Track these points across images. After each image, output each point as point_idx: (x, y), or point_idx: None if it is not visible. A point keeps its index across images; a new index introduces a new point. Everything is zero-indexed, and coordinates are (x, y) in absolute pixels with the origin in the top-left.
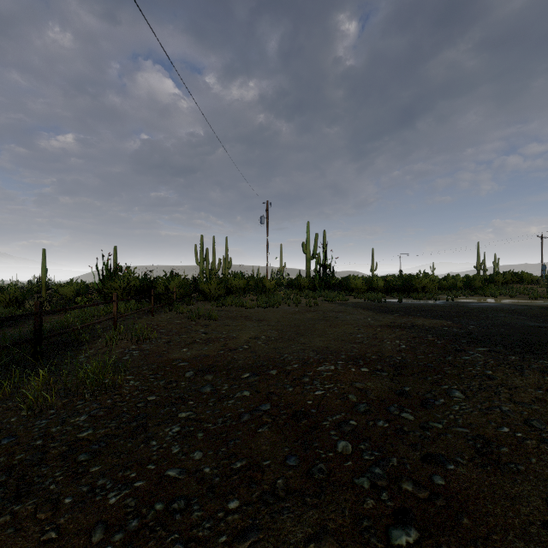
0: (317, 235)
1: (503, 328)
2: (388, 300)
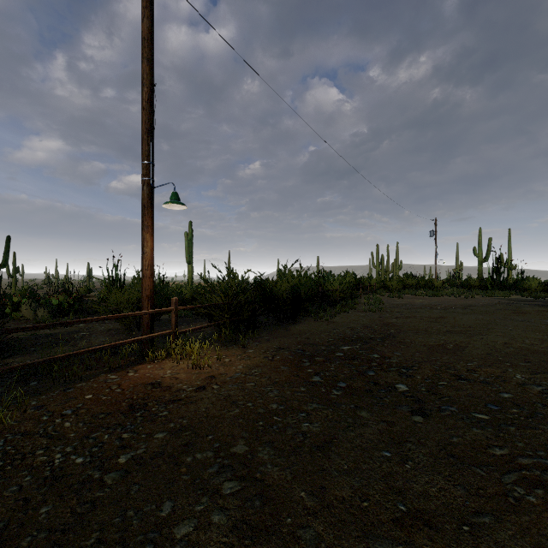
0: (490, 239)
1: None
2: None
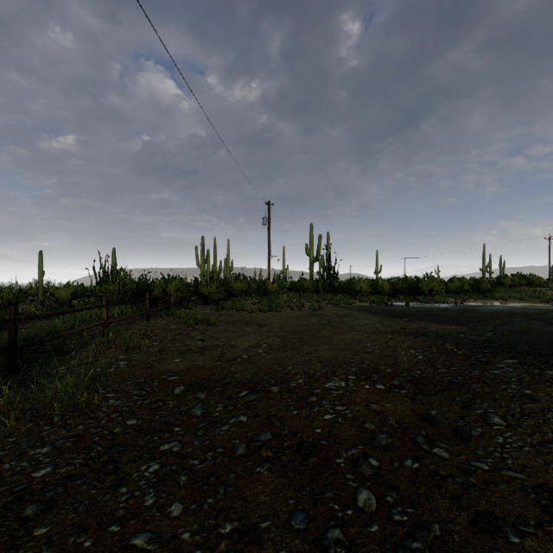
0: (320, 236)
1: (525, 335)
2: (394, 304)
